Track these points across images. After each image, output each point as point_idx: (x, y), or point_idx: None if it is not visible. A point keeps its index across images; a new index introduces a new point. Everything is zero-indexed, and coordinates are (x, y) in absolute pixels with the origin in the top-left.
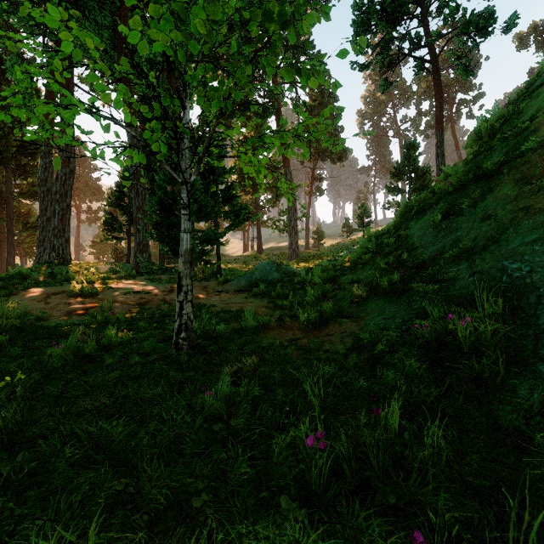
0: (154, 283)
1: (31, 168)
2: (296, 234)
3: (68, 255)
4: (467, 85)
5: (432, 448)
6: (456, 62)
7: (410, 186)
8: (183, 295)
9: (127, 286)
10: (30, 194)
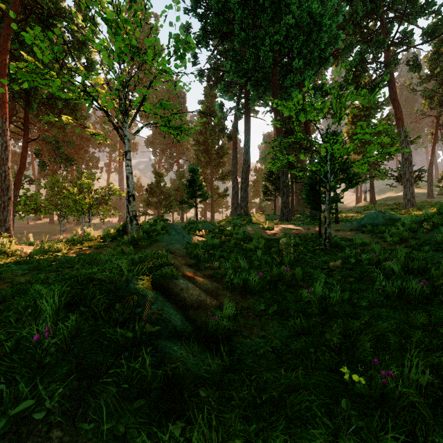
0: (296, 225)
1: (220, 163)
2: (411, 185)
3: (247, 211)
4: None
5: (406, 256)
6: None
7: None
8: (327, 225)
9: (283, 226)
10: (220, 178)
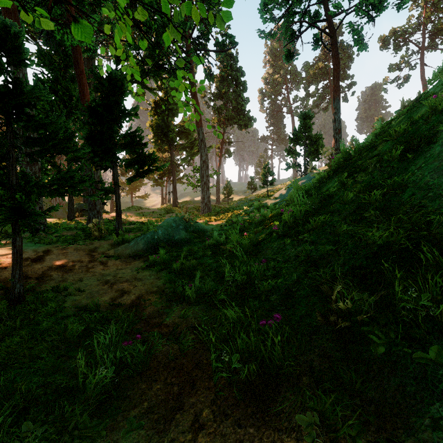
0: (28, 244)
1: None
2: (208, 189)
3: None
4: (343, 75)
5: None
6: (354, 34)
7: (306, 150)
8: None
9: None
10: None
